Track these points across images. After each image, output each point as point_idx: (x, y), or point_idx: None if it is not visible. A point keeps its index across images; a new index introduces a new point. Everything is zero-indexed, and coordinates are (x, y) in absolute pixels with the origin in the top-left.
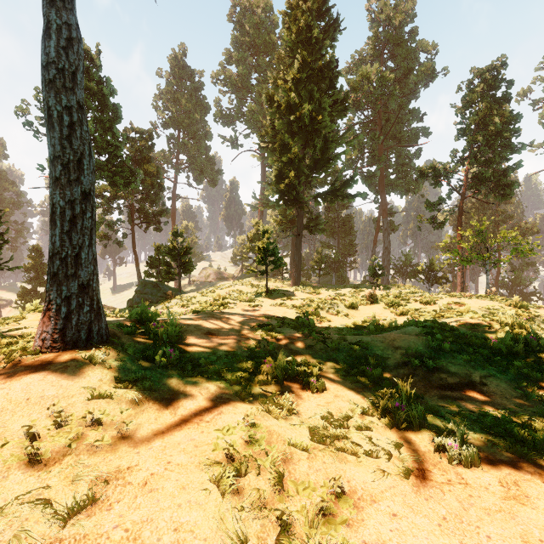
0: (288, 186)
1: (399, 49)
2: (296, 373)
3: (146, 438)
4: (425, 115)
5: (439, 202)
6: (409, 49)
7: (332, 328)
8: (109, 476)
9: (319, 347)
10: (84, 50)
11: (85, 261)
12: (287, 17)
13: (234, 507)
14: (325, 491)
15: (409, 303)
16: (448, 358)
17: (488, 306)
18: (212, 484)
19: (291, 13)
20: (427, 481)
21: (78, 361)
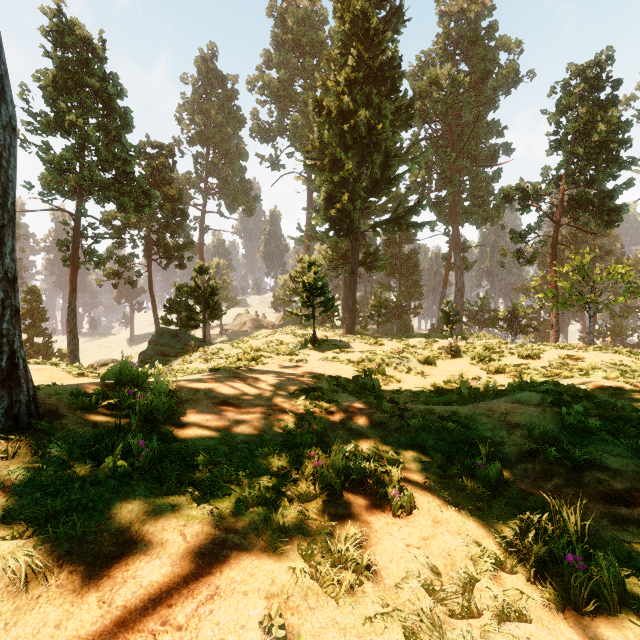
0: (340, 212)
1: (475, 48)
2: (362, 474)
3: None
4: (506, 128)
5: (528, 232)
6: (487, 48)
7: (405, 392)
8: None
9: (393, 424)
10: (84, 38)
11: None
12: (339, 3)
13: None
14: None
15: (503, 356)
16: (599, 444)
17: (614, 361)
18: None
19: None
20: None
21: None
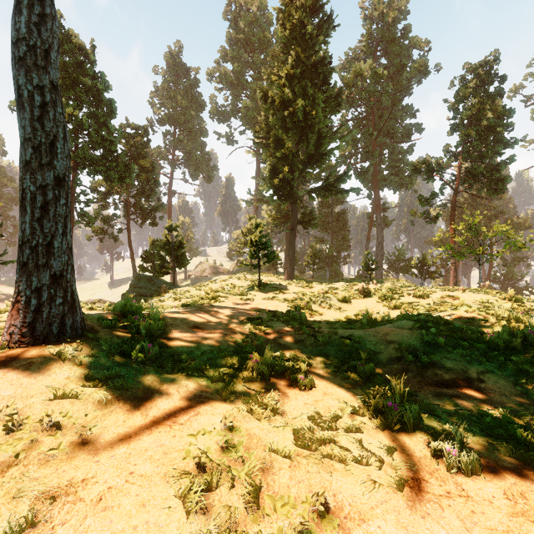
0: (282, 181)
1: (393, 46)
2: (284, 369)
3: (110, 443)
4: (418, 111)
5: (432, 197)
6: (402, 46)
7: (324, 322)
8: (58, 491)
9: (309, 341)
10: (79, 45)
11: (58, 250)
12: (281, 13)
13: (198, 530)
14: (306, 509)
15: (402, 296)
16: (443, 353)
17: (482, 300)
18: (177, 500)
19: (285, 9)
20: (424, 494)
21: (46, 357)
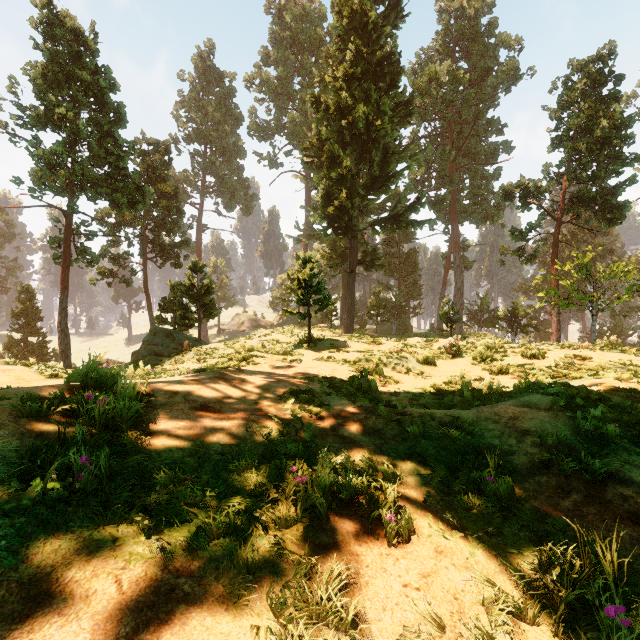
0: (338, 210)
1: (475, 45)
2: (353, 491)
3: None
4: (506, 126)
5: (529, 230)
6: (487, 45)
7: (404, 394)
8: None
9: (390, 431)
10: (75, 30)
11: None
12: None
13: None
14: None
15: (506, 356)
16: (620, 453)
17: (623, 361)
18: None
19: None
20: None
21: None
